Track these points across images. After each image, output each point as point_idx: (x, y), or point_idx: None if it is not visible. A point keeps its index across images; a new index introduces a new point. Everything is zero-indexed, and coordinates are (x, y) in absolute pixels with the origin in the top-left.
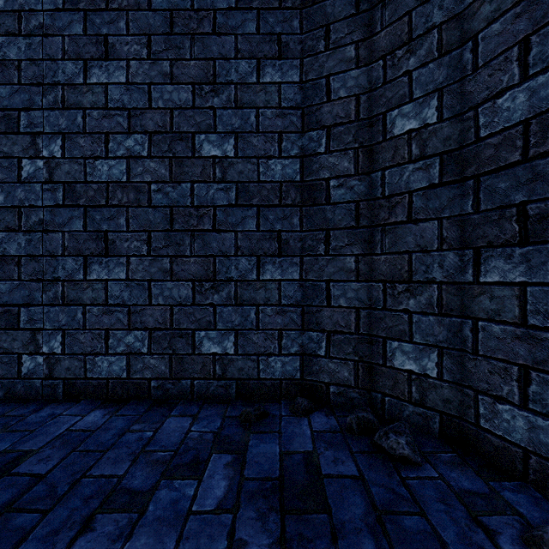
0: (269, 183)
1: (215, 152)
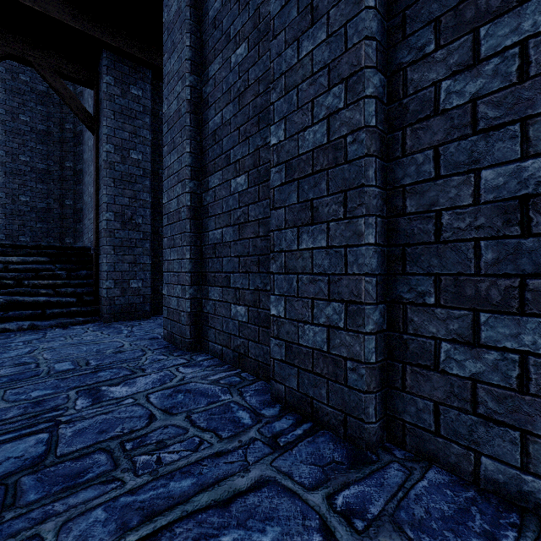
0: (39, 208)
1: (25, 200)
